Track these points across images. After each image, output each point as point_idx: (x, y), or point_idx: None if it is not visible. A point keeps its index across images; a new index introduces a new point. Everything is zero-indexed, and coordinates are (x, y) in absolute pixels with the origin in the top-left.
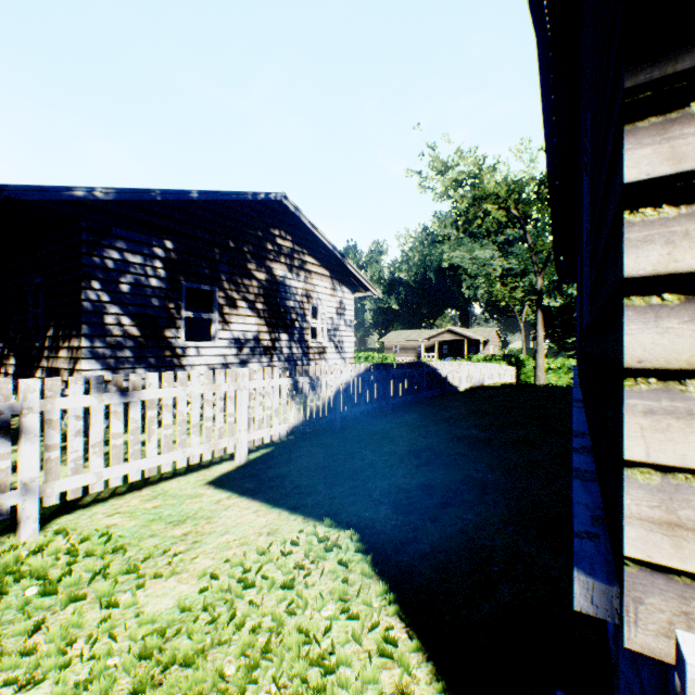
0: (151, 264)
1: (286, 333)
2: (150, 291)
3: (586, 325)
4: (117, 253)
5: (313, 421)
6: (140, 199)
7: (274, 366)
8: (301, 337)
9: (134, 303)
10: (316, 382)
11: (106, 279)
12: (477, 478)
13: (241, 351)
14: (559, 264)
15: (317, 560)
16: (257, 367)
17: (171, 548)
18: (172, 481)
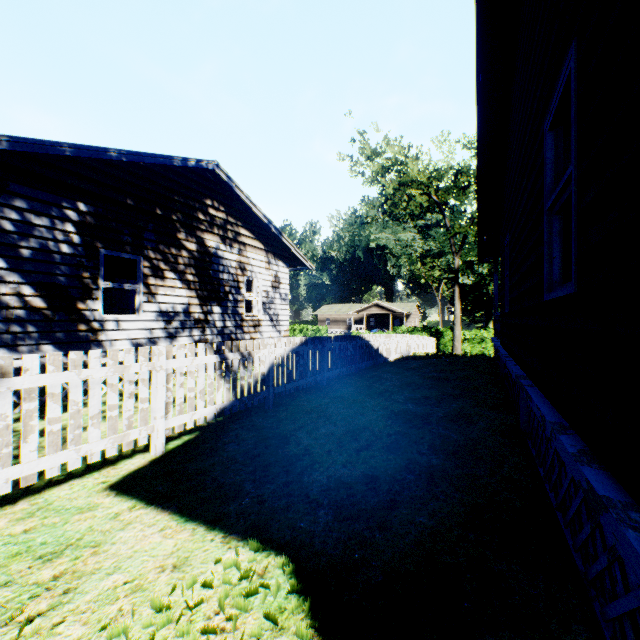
0: (60, 227)
1: (219, 306)
2: (59, 258)
3: (559, 296)
4: (16, 213)
5: (244, 401)
6: (44, 152)
7: (206, 340)
8: (235, 310)
9: (38, 271)
10: (248, 358)
11: (1, 242)
12: (422, 463)
13: (170, 324)
14: (482, 242)
15: (235, 616)
16: (188, 341)
17: (25, 609)
18: (62, 487)
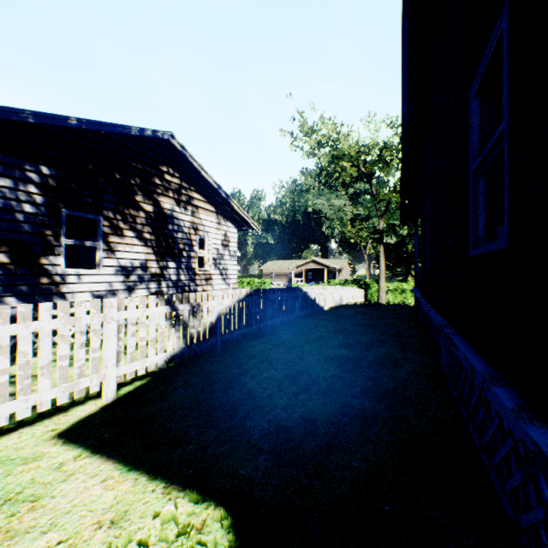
0: (23, 188)
1: (174, 262)
2: (22, 216)
3: (487, 251)
4: None
5: (193, 348)
6: (6, 117)
7: (162, 292)
8: (188, 265)
9: (1, 228)
10: (197, 309)
11: None
12: (355, 406)
13: (128, 278)
14: (405, 207)
15: None
16: (145, 293)
17: None
18: (10, 436)
